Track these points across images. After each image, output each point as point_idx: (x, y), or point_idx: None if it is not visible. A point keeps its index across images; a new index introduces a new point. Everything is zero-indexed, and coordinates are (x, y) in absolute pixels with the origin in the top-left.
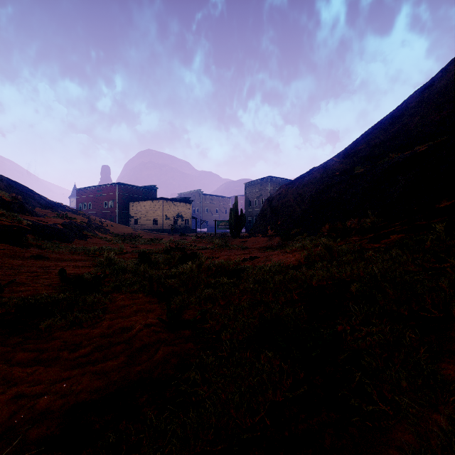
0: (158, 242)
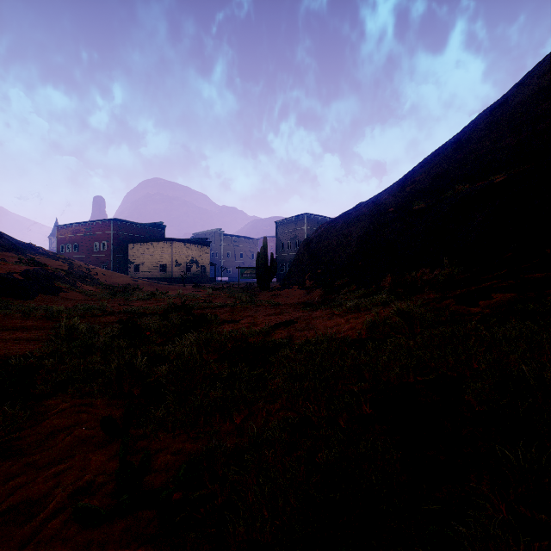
0: (161, 296)
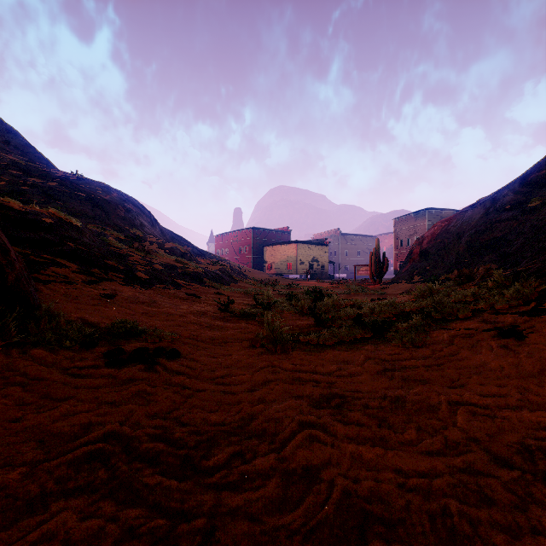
0: (296, 286)
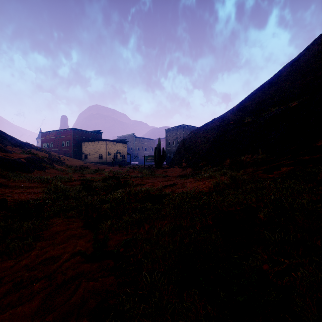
0: (101, 172)
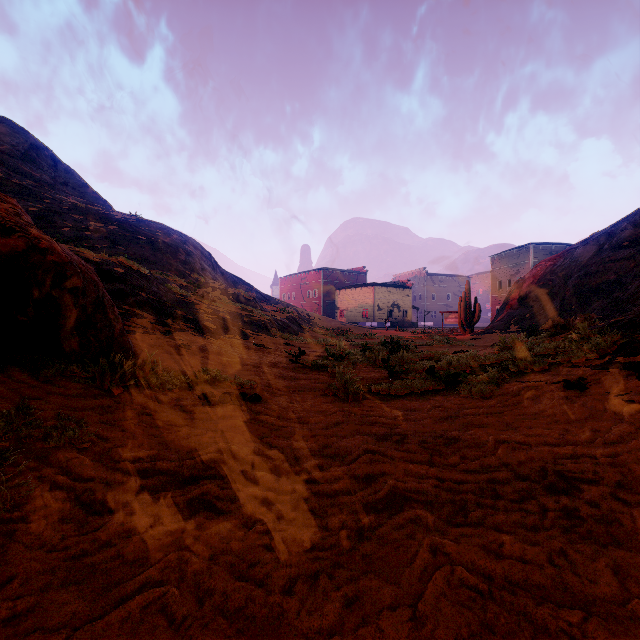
0: (372, 337)
